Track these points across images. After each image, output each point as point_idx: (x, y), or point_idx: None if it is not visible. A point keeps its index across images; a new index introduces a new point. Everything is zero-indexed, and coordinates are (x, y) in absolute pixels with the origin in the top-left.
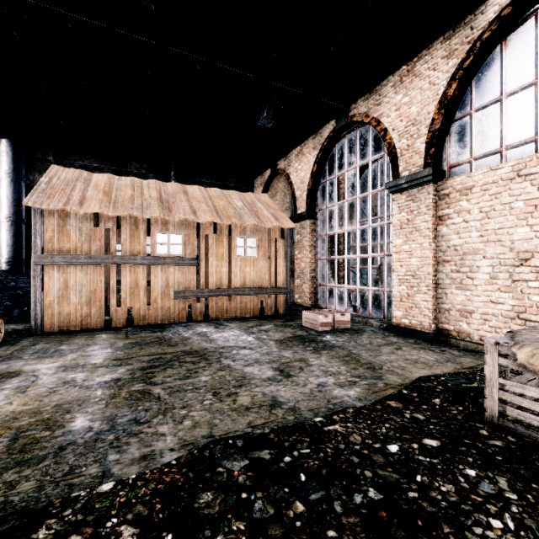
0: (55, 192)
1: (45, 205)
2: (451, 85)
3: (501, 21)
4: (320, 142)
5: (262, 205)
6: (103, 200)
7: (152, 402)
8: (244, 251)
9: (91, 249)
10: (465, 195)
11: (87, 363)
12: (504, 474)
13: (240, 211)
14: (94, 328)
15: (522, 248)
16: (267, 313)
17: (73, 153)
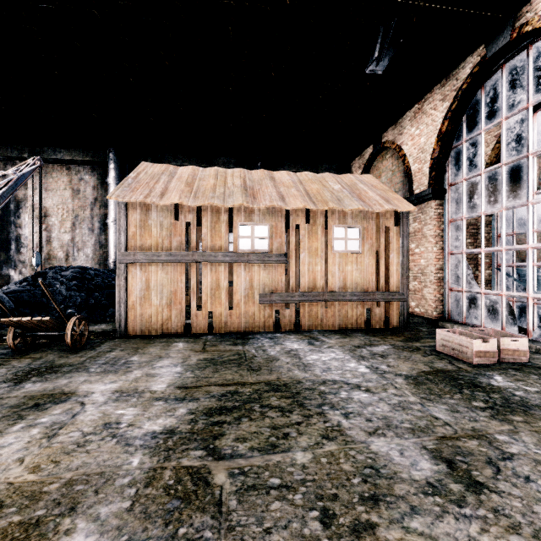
0: (139, 186)
1: (127, 198)
2: None
3: None
4: (454, 88)
5: (365, 186)
6: (184, 191)
7: (204, 517)
8: (344, 244)
9: (171, 245)
10: None
11: (146, 389)
12: None
13: (338, 195)
14: (174, 334)
15: None
16: (374, 326)
17: (167, 155)
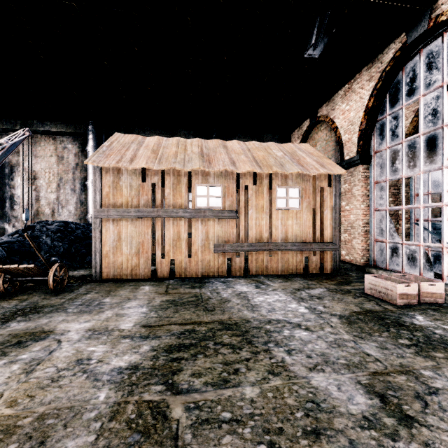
0: (112, 152)
1: (101, 163)
2: None
3: None
4: (379, 70)
5: (303, 153)
6: (150, 157)
7: None
8: (286, 202)
9: (139, 203)
10: None
11: (115, 327)
12: None
13: (280, 160)
14: (142, 278)
15: None
16: (311, 271)
17: (137, 127)
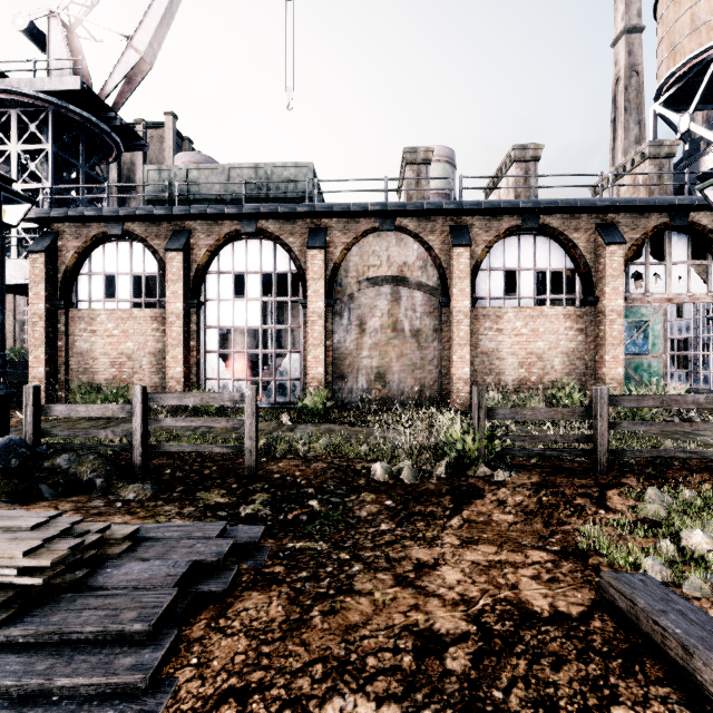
0: None
1: None
2: None
3: None
4: None
5: None
6: None
7: None
8: None
9: None
10: None
11: None
12: None
13: None
14: None
15: None
16: None
17: None
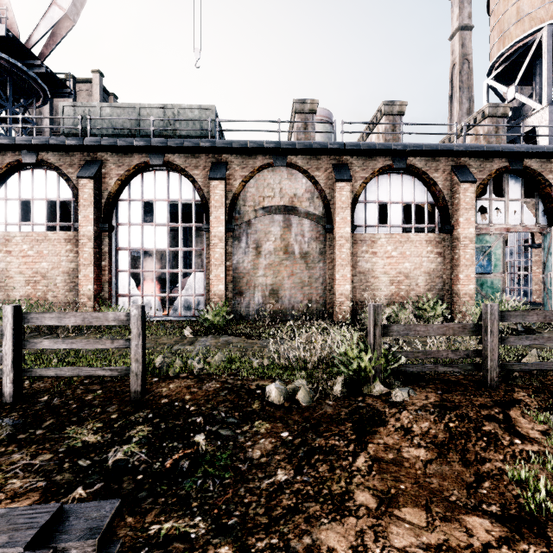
0: None
1: None
2: None
3: None
4: None
5: None
6: None
7: None
8: None
9: None
10: None
11: None
12: None
13: None
14: None
15: None
16: None
17: None
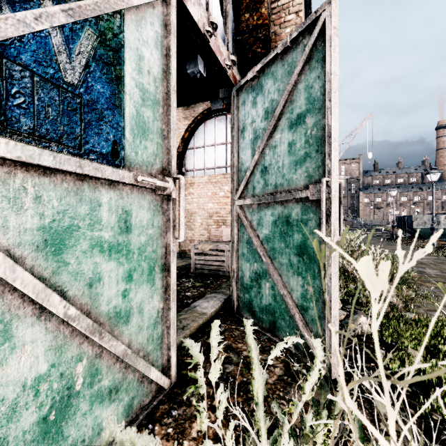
0: None
1: None
2: (186, 133)
3: (204, 115)
4: None
5: None
6: None
7: None
8: None
9: None
10: (192, 186)
11: None
12: (192, 278)
13: None
14: None
15: (210, 212)
16: None
17: None
